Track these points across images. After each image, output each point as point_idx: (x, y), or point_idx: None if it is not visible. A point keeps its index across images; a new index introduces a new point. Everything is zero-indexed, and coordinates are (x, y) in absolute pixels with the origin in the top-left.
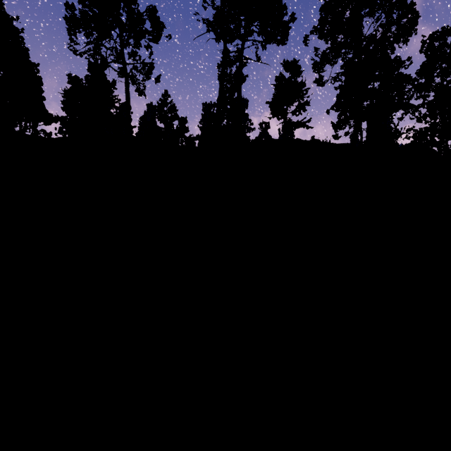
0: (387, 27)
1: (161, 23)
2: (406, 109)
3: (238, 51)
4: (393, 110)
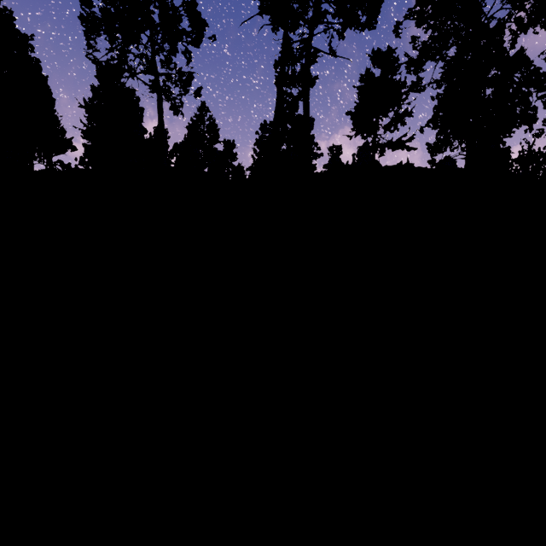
0: (520, 2)
1: (202, 20)
2: (531, 123)
3: (304, 41)
4: (514, 125)
